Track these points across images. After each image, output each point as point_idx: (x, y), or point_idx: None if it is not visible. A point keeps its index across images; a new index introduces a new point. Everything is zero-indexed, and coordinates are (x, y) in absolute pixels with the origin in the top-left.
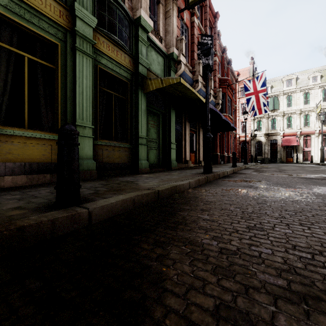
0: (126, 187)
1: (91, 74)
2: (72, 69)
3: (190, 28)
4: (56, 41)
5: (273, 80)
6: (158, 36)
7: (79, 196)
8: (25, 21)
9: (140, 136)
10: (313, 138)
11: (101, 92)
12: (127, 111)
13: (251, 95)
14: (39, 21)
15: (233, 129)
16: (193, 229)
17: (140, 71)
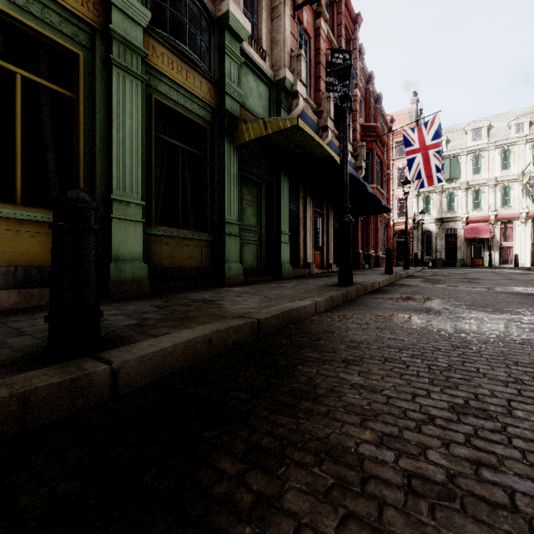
0: (199, 312)
1: (141, 110)
2: (104, 99)
3: (313, 38)
4: (76, 48)
5: (450, 130)
6: (258, 50)
7: (98, 335)
8: (17, 9)
9: (228, 220)
10: (517, 226)
11: (158, 144)
12: (204, 177)
13: (416, 153)
14: (43, 11)
15: (385, 210)
16: (333, 414)
17: (228, 108)
